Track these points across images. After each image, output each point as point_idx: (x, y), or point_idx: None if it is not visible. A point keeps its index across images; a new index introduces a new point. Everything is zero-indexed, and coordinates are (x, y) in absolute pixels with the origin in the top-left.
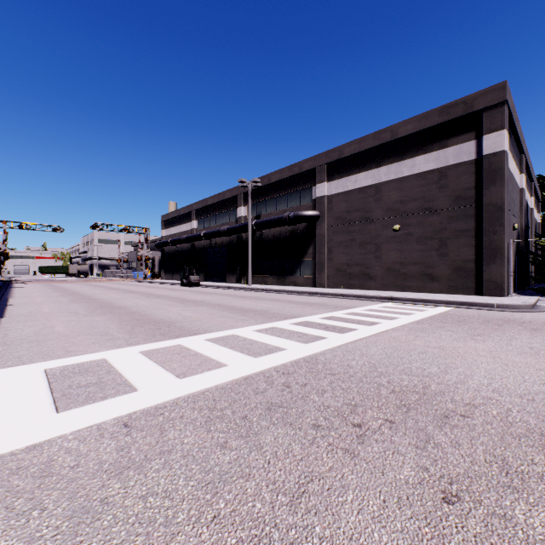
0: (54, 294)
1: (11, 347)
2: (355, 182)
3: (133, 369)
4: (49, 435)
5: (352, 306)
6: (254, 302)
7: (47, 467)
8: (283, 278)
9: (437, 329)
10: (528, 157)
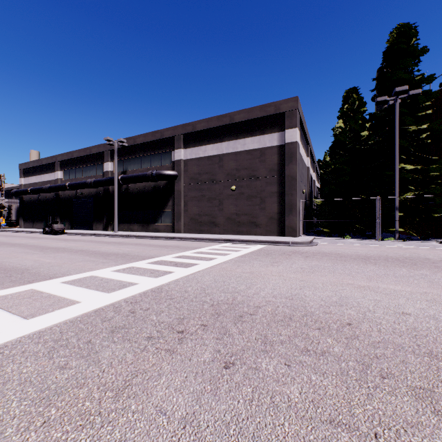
0: None
1: None
2: (205, 151)
3: None
4: None
5: (200, 246)
6: (117, 247)
7: None
8: (147, 226)
9: (252, 260)
10: (312, 147)
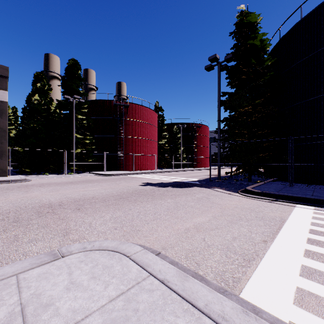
0: None
1: None
2: None
3: None
4: None
5: None
6: None
7: None
8: None
9: (7, 193)
10: None
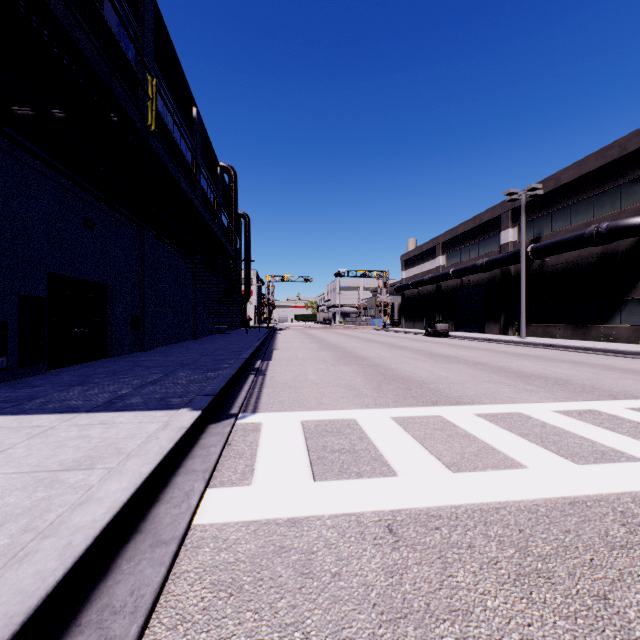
0: (305, 340)
1: (276, 391)
2: None
3: (386, 440)
4: (308, 510)
5: None
6: (537, 364)
7: (307, 561)
8: (585, 329)
9: None
10: None
